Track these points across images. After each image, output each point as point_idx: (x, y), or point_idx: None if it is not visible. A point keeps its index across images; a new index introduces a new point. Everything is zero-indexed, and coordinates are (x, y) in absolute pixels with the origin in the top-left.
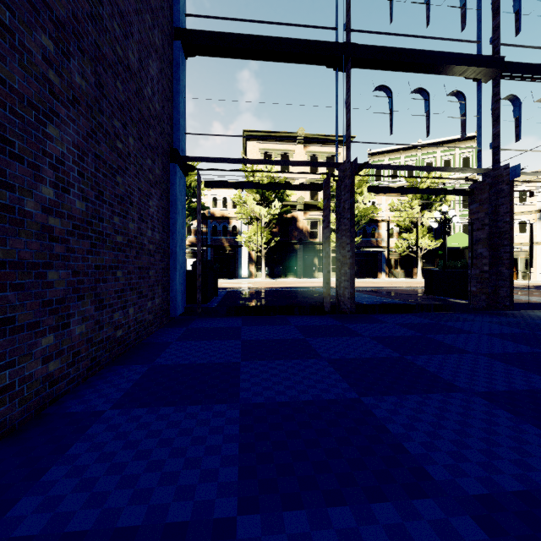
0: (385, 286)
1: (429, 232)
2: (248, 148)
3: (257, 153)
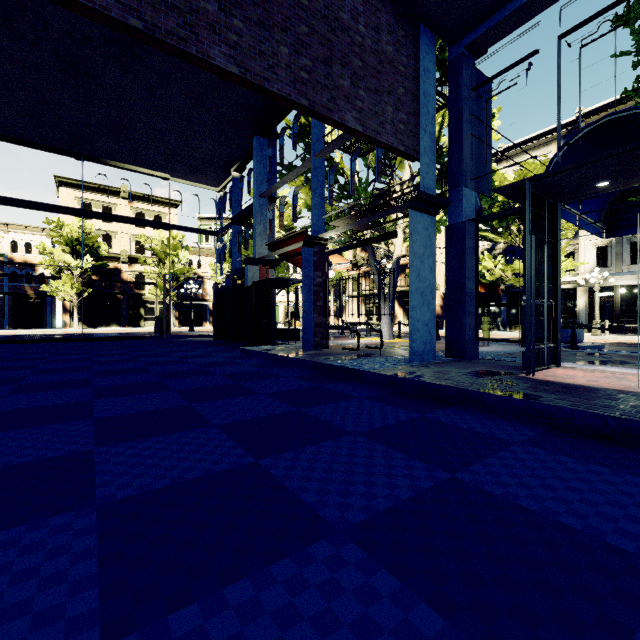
0: None
1: None
2: (60, 194)
3: (73, 200)
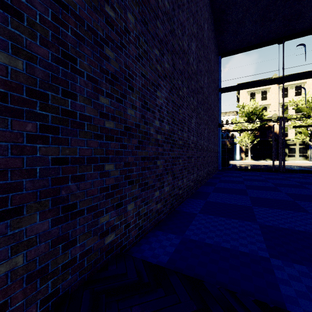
0: None
1: None
2: (240, 92)
3: (245, 94)
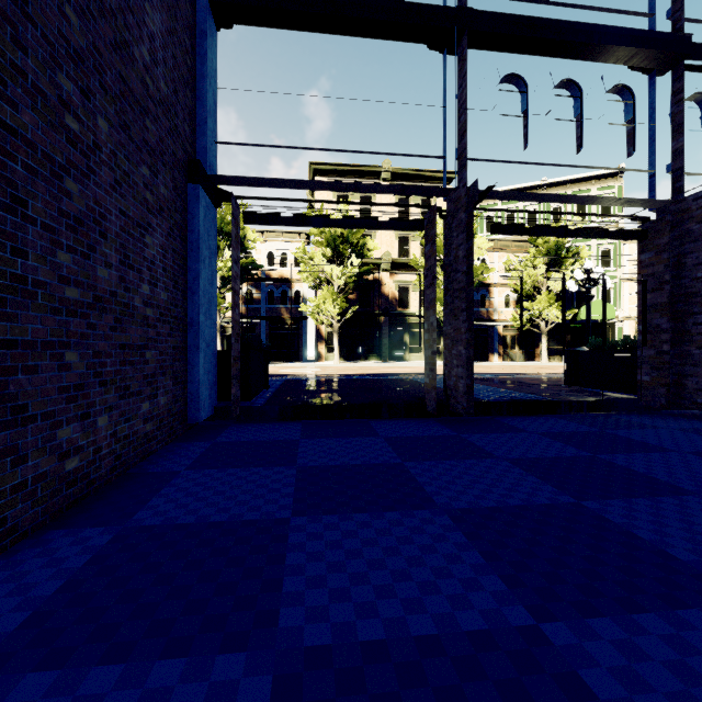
0: (502, 373)
1: (557, 300)
2: None
3: (328, 193)
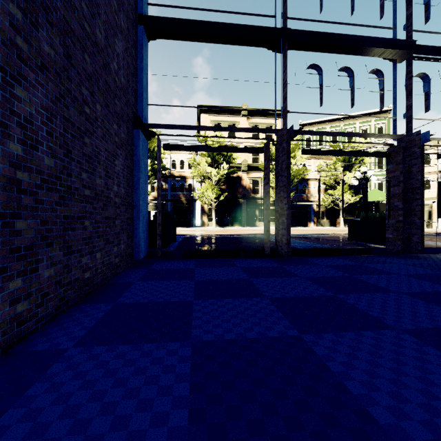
0: (314, 234)
1: (350, 189)
2: (201, 120)
3: (208, 124)
